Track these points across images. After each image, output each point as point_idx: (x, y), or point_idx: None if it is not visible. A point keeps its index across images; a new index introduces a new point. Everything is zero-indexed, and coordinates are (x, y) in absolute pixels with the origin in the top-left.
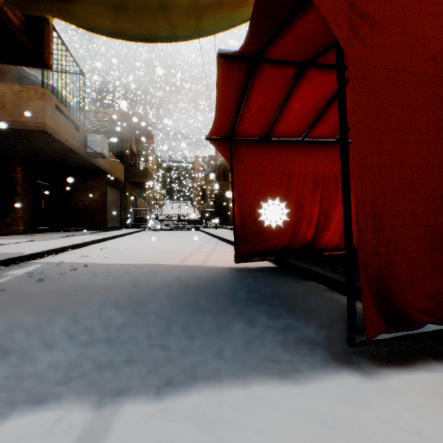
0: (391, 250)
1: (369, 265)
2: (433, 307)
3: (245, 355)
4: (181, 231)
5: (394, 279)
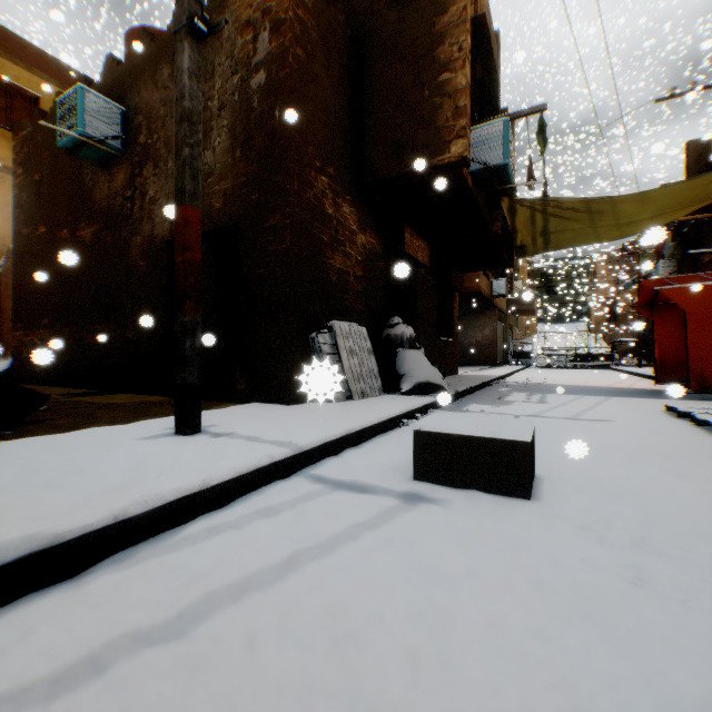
0: (702, 367)
1: (692, 371)
2: None
3: (647, 397)
4: (580, 369)
5: (702, 375)
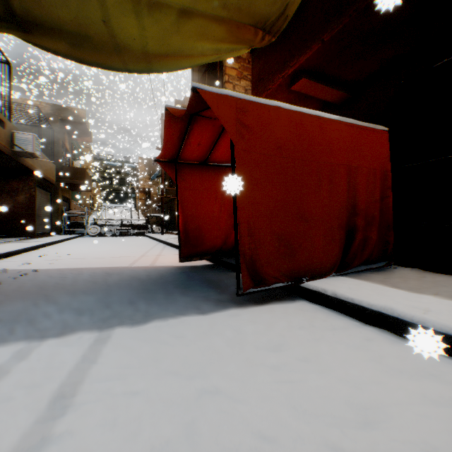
0: (258, 246)
1: (247, 254)
2: (279, 275)
3: (182, 308)
4: (125, 237)
5: (259, 261)
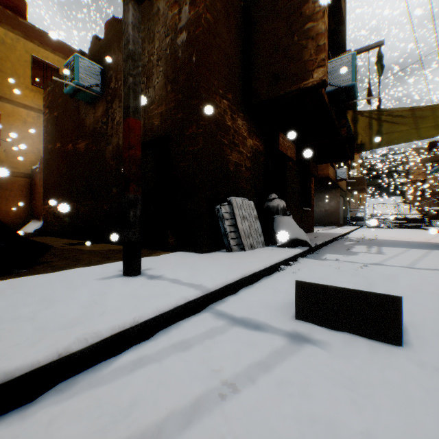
0: None
1: None
2: None
3: None
4: (399, 229)
5: None
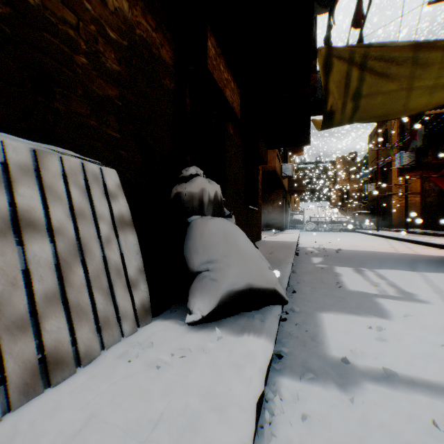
0: None
1: None
2: None
3: None
4: (337, 232)
5: None
